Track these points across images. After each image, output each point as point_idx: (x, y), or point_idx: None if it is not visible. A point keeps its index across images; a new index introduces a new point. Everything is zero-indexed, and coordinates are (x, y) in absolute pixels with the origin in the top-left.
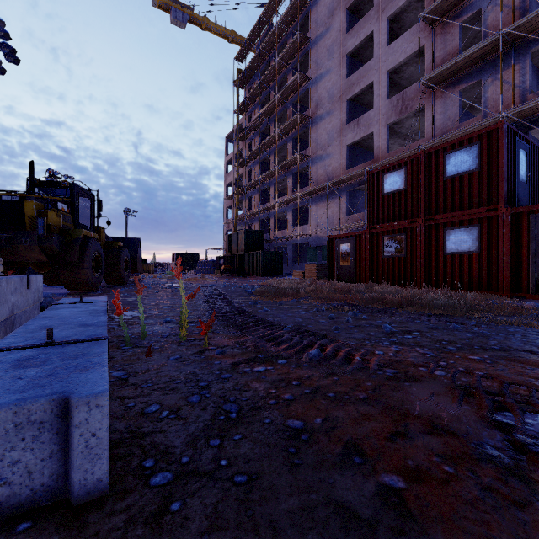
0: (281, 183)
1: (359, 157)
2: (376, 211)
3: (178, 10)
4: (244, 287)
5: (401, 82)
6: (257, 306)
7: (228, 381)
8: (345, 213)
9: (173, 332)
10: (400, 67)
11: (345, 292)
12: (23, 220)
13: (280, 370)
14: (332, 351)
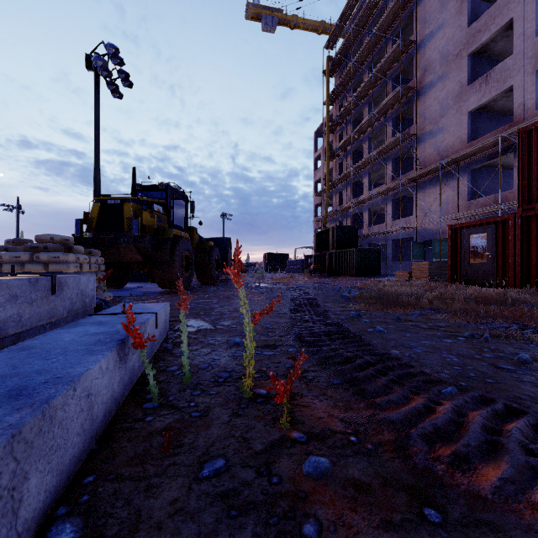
0: (377, 171)
1: (486, 125)
2: (536, 184)
3: (268, 16)
4: (338, 290)
5: None
6: (362, 320)
7: None
8: (466, 198)
9: (236, 368)
10: None
11: (496, 303)
12: (122, 221)
13: None
14: None
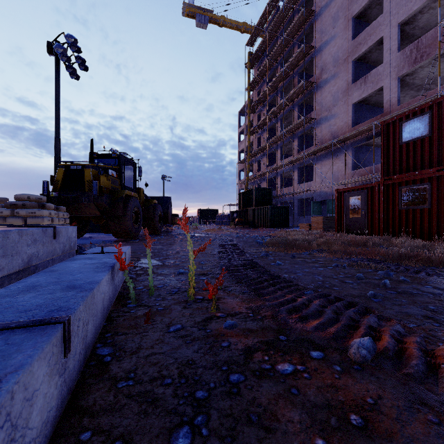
0: (287, 145)
1: (365, 114)
2: (392, 162)
3: (201, 15)
4: (255, 238)
5: (414, 32)
6: (269, 258)
7: (239, 394)
8: (351, 168)
9: (182, 286)
10: (413, 17)
11: (361, 245)
12: (83, 183)
13: (319, 375)
14: (393, 343)
